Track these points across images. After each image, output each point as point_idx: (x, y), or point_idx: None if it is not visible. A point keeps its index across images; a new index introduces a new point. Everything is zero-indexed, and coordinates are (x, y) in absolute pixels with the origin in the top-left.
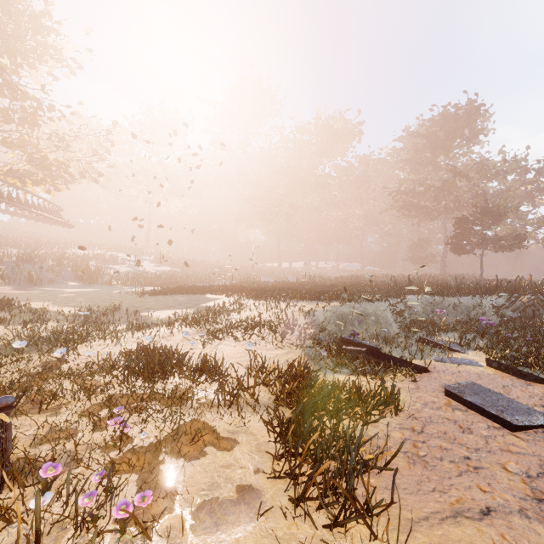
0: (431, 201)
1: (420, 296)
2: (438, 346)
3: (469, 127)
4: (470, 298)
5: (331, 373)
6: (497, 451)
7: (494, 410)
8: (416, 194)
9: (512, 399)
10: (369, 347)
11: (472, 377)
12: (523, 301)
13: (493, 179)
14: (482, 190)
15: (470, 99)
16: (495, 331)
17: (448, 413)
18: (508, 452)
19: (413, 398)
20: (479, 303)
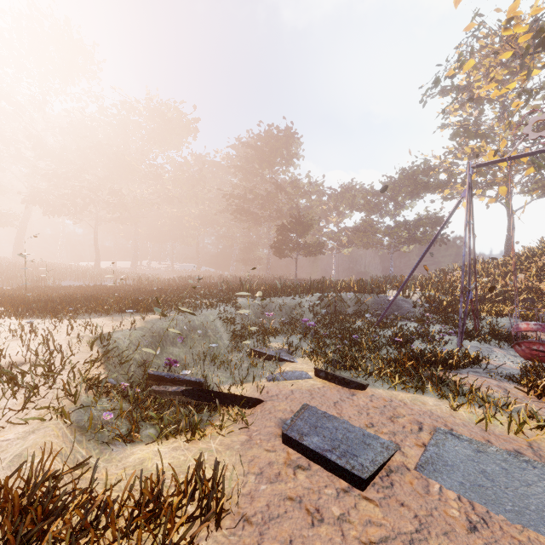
0: (259, 209)
1: (251, 302)
2: (269, 357)
3: (287, 149)
4: (292, 298)
5: (121, 447)
6: None
7: (338, 458)
8: (247, 200)
9: (346, 424)
10: (189, 382)
11: (305, 398)
12: (329, 299)
13: (303, 197)
14: (296, 205)
15: (288, 126)
16: (313, 330)
17: (290, 483)
18: None
19: (245, 464)
20: (300, 303)
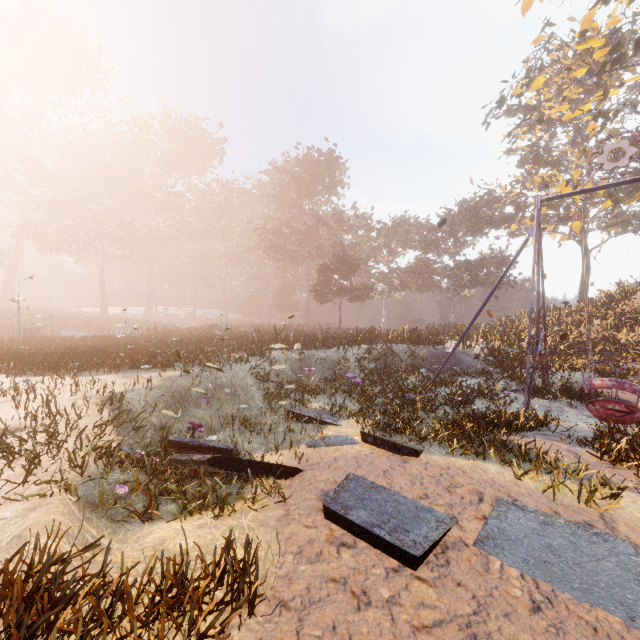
0: (297, 246)
1: (288, 356)
2: (309, 420)
3: (330, 176)
4: (336, 351)
5: (137, 525)
6: (410, 638)
7: (388, 534)
8: (283, 235)
9: (398, 496)
10: (216, 449)
11: (351, 466)
12: (378, 351)
13: (348, 232)
14: (340, 241)
15: (330, 149)
16: (360, 387)
17: (333, 563)
18: (423, 631)
19: (281, 543)
20: (344, 356)
